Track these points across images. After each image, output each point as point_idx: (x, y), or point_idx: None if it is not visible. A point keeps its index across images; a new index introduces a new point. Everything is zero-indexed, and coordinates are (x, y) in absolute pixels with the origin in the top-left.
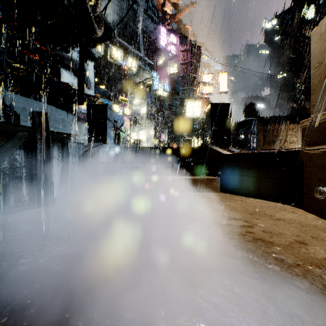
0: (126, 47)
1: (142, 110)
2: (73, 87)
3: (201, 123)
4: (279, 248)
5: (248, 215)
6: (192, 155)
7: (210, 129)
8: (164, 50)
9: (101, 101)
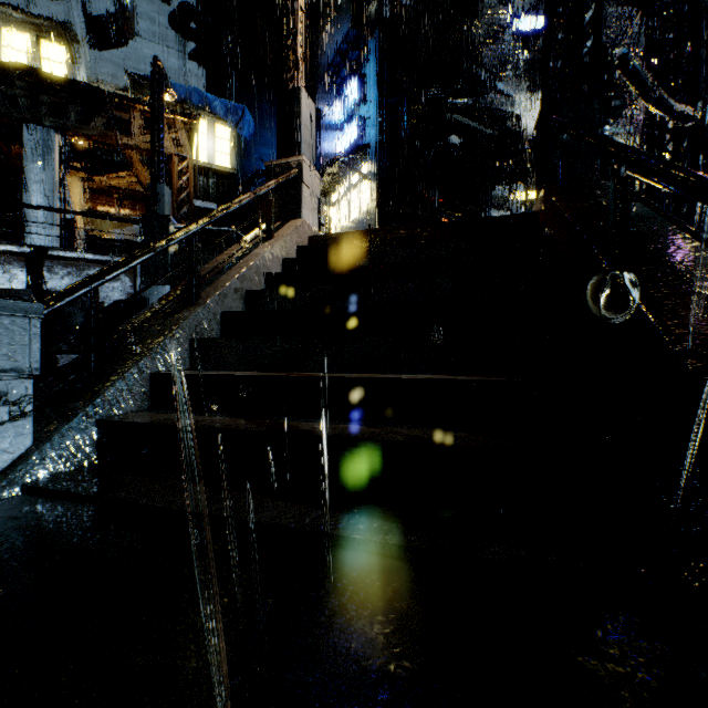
0: None
1: None
2: None
3: None
4: None
5: None
6: None
7: None
8: None
9: None
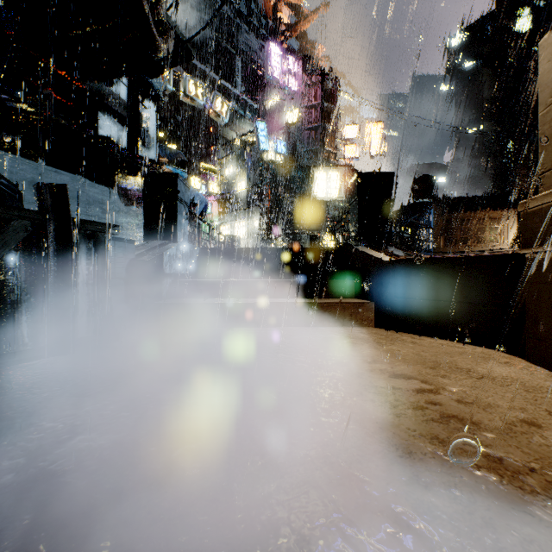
0: (212, 79)
1: (239, 186)
2: (118, 145)
3: (340, 207)
4: (491, 434)
5: (427, 369)
6: (325, 263)
7: (357, 217)
8: (276, 83)
9: (168, 170)
